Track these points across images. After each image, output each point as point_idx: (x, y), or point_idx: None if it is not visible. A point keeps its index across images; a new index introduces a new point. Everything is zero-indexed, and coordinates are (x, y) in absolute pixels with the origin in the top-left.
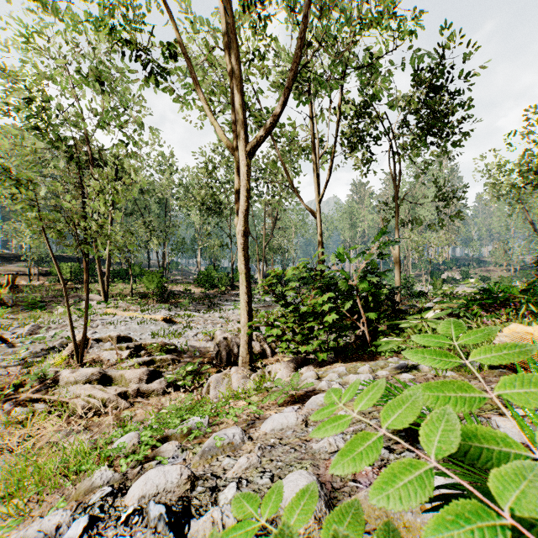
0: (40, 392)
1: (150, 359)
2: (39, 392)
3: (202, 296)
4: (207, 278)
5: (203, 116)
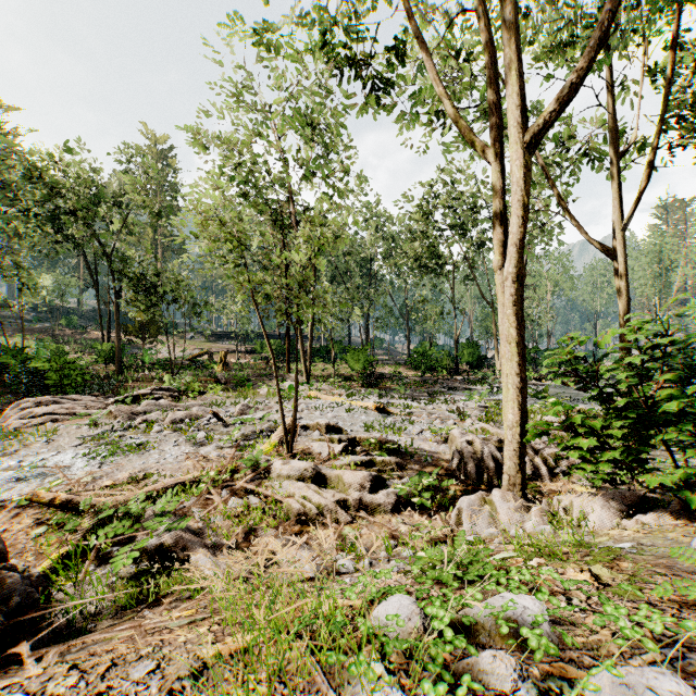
0: (253, 482)
1: (369, 459)
2: (251, 481)
3: (417, 381)
4: (422, 358)
5: (424, 135)
